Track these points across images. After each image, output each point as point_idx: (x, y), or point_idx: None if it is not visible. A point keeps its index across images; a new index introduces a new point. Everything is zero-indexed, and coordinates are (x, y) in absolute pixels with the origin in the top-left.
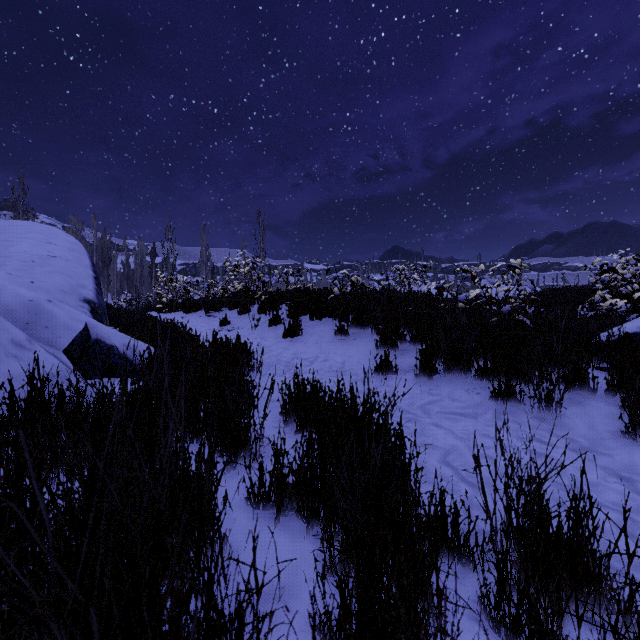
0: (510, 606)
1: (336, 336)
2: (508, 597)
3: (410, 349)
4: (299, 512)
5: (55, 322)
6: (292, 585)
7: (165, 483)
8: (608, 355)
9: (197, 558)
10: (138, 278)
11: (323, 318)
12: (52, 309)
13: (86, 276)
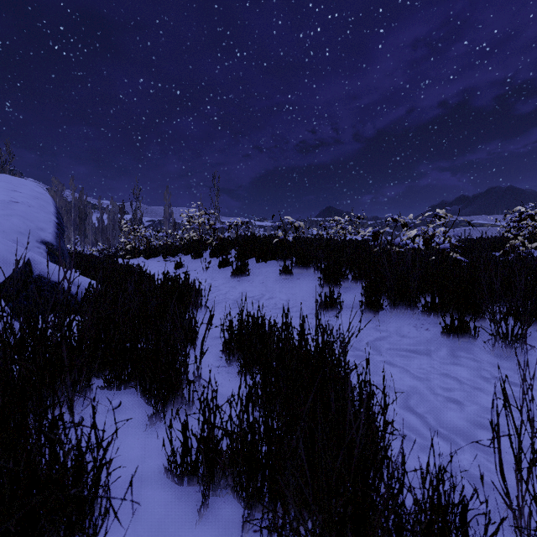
0: None
1: (281, 276)
2: None
3: (352, 287)
4: (235, 491)
5: None
6: None
7: None
8: None
9: None
10: (110, 232)
11: (268, 260)
12: None
13: (47, 221)
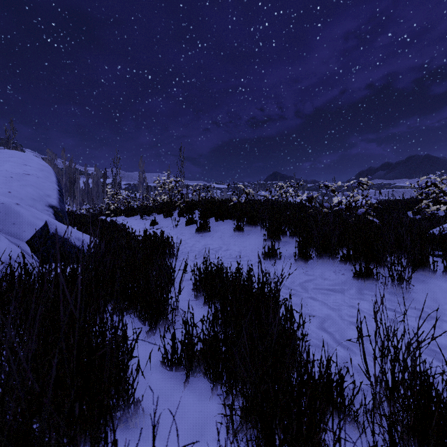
0: None
1: (235, 232)
2: None
3: (290, 241)
4: (205, 374)
5: (21, 220)
6: (198, 446)
7: (52, 370)
8: (439, 245)
9: None
10: (95, 193)
11: (225, 219)
12: (19, 210)
13: (52, 189)
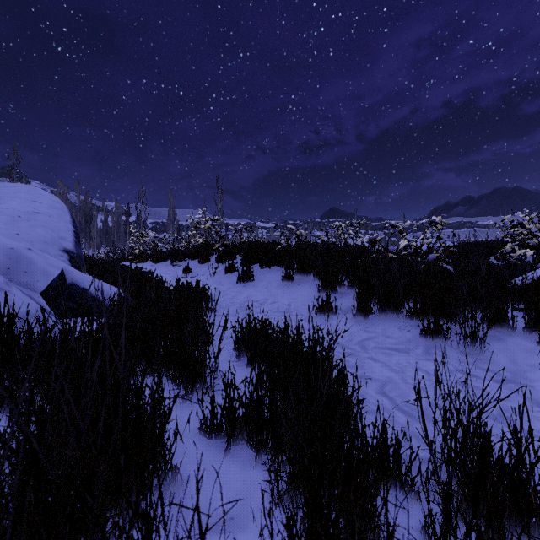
0: (456, 539)
1: (283, 281)
2: (454, 530)
3: (348, 292)
4: (249, 441)
5: (34, 268)
6: (241, 516)
7: (100, 423)
8: (522, 297)
9: (137, 502)
10: (115, 234)
11: (272, 266)
12: (31, 256)
13: (66, 230)
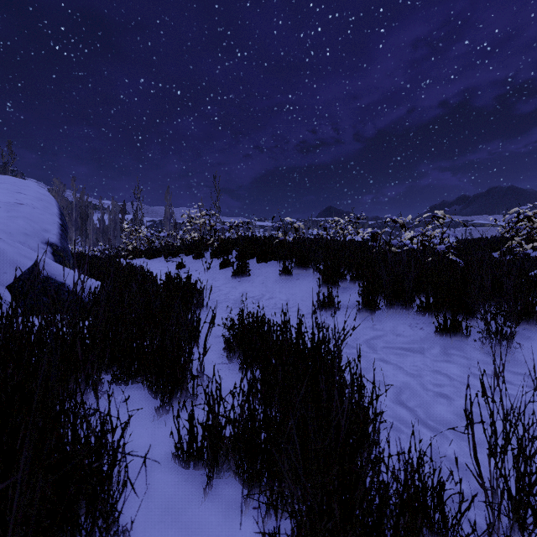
0: None
1: (281, 276)
2: None
3: (350, 287)
4: (237, 474)
5: (1, 258)
6: None
7: None
8: None
9: None
10: (111, 232)
11: (269, 261)
12: None
13: (51, 222)
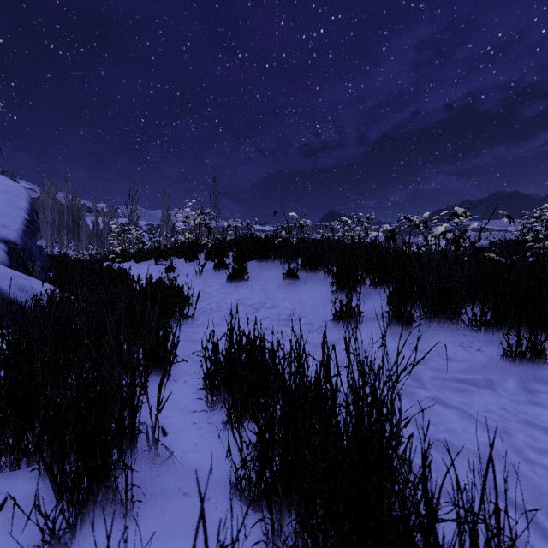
0: None
1: (285, 280)
2: None
3: (370, 293)
4: None
5: None
6: None
7: None
8: None
9: None
10: (106, 235)
11: (270, 263)
12: None
13: (13, 217)
